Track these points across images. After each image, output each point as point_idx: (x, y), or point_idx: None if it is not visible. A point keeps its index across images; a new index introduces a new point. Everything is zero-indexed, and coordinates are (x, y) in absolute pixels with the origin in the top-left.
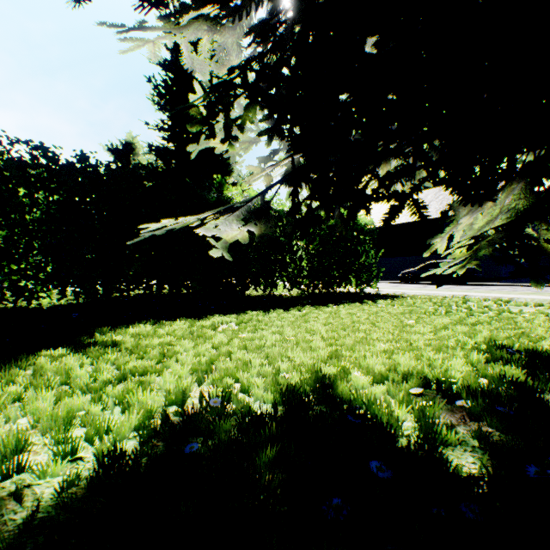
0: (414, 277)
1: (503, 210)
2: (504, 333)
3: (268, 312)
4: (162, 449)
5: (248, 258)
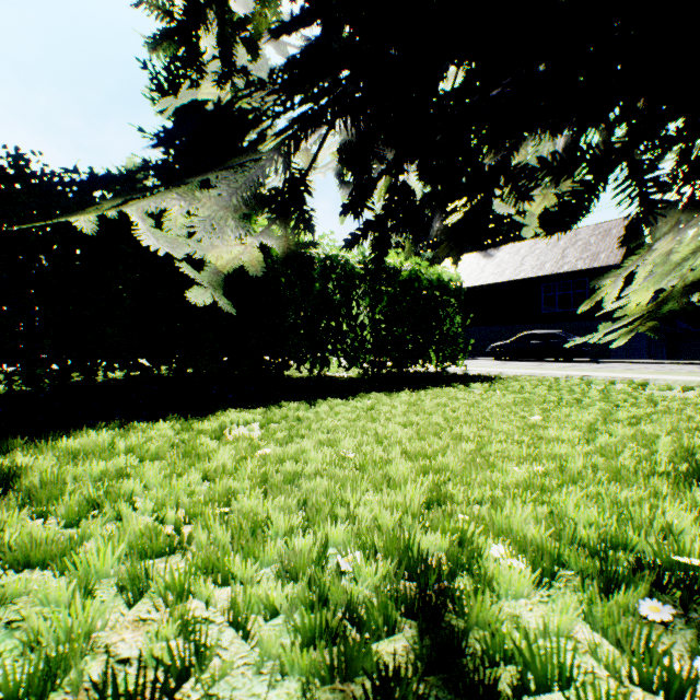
0: (507, 352)
1: None
2: None
3: (315, 403)
4: None
5: (288, 323)
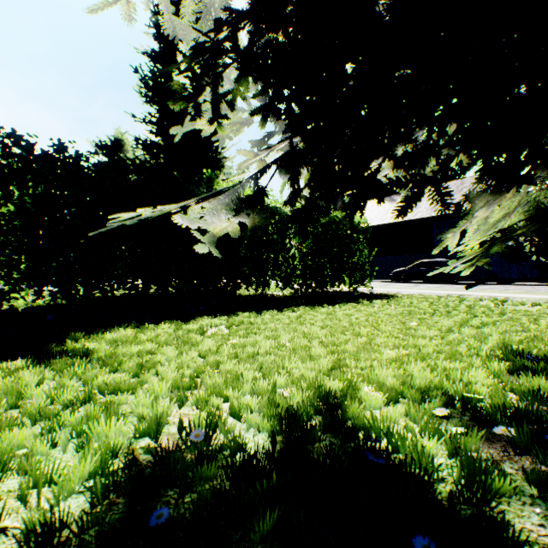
0: (405, 276)
1: (521, 203)
2: (517, 337)
3: (261, 313)
4: (122, 511)
5: (240, 256)
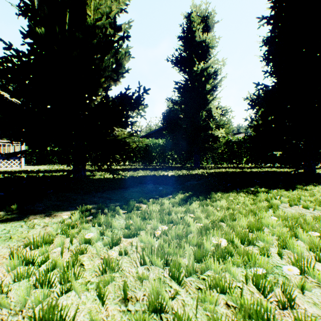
0: None
1: None
2: None
3: None
4: None
5: None
